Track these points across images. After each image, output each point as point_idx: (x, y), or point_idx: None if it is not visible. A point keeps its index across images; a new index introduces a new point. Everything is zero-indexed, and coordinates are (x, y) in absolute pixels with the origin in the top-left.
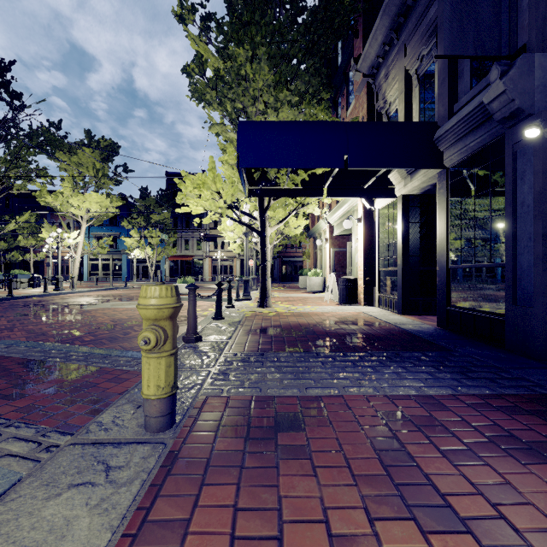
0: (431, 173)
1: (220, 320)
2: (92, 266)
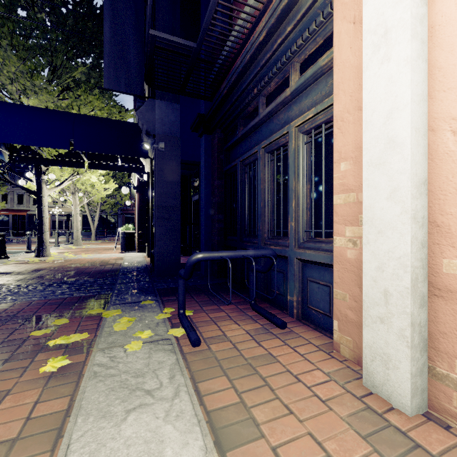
0: (148, 160)
1: None
2: None
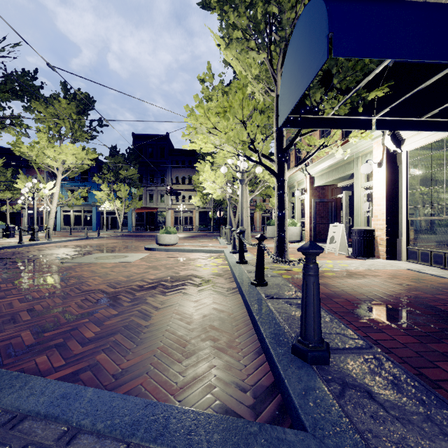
0: None
1: (268, 288)
2: (65, 217)
